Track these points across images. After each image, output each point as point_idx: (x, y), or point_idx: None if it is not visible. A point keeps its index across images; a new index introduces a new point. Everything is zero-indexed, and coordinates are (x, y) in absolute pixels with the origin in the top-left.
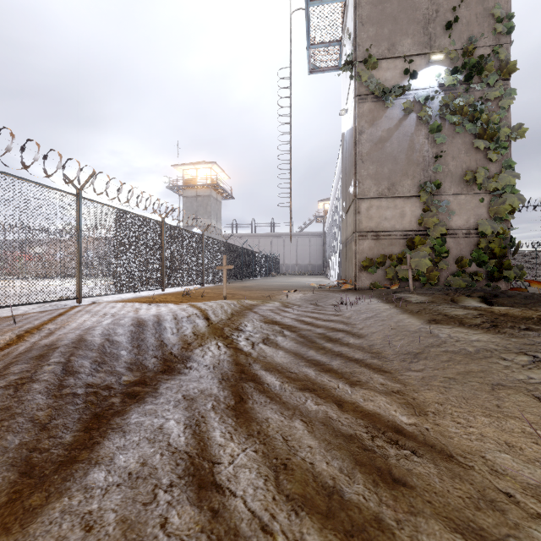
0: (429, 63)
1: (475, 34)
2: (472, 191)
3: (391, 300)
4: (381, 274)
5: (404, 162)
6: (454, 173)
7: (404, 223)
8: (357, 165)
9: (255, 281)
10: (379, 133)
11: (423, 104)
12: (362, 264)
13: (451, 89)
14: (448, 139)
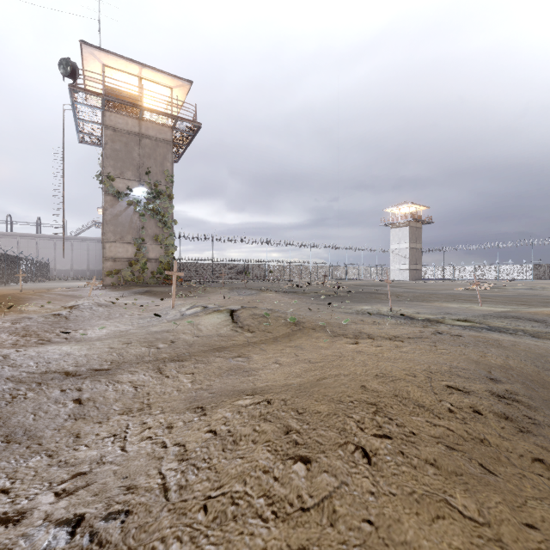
0: (140, 185)
1: (159, 179)
2: (158, 243)
3: (112, 288)
4: (117, 278)
5: (128, 227)
6: (151, 235)
7: (128, 255)
8: (104, 225)
9: (23, 285)
10: (116, 212)
11: (137, 203)
12: (106, 273)
13: (149, 199)
14: (148, 220)
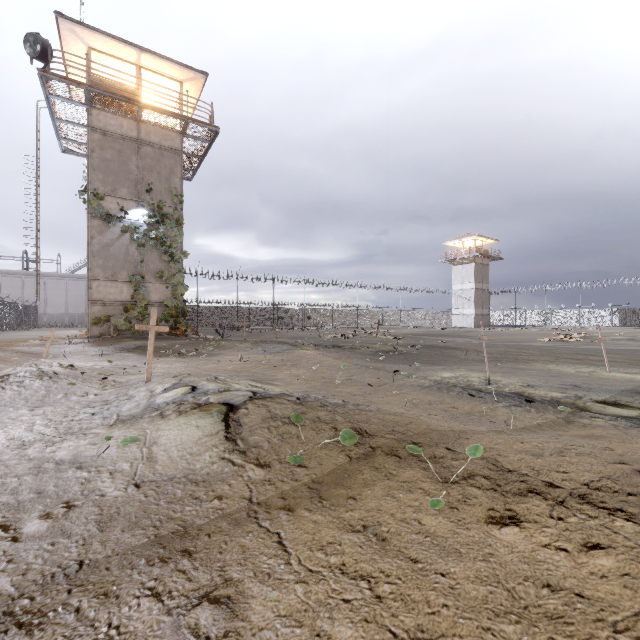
0: (139, 207)
1: (164, 198)
2: (163, 282)
3: (97, 341)
4: (107, 327)
5: (123, 261)
6: (153, 271)
7: (123, 297)
8: (90, 258)
9: None
10: (106, 240)
11: (135, 229)
12: (93, 321)
13: (151, 224)
14: (150, 252)
